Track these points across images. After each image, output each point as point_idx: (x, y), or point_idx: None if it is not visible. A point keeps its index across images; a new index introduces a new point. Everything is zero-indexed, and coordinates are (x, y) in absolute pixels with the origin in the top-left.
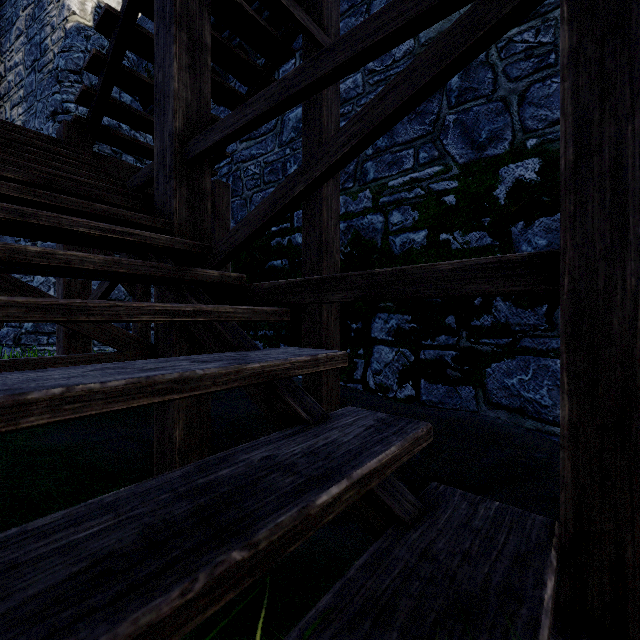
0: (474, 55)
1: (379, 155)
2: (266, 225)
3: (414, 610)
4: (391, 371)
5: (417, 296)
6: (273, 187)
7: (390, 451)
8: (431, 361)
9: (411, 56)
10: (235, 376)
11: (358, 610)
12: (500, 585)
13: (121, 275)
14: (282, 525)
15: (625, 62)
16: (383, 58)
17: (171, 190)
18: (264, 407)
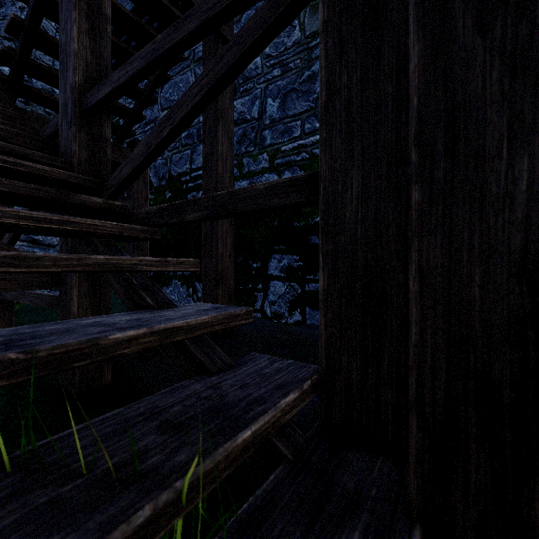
0: (281, 27)
1: (274, 125)
2: (145, 163)
3: (180, 412)
4: (283, 301)
5: (243, 211)
6: (189, 149)
7: (201, 318)
8: (314, 292)
9: (299, 45)
10: (78, 262)
11: (137, 414)
12: (255, 398)
13: (4, 194)
14: (67, 345)
15: (352, 30)
16: (277, 46)
17: (72, 135)
18: (126, 302)
